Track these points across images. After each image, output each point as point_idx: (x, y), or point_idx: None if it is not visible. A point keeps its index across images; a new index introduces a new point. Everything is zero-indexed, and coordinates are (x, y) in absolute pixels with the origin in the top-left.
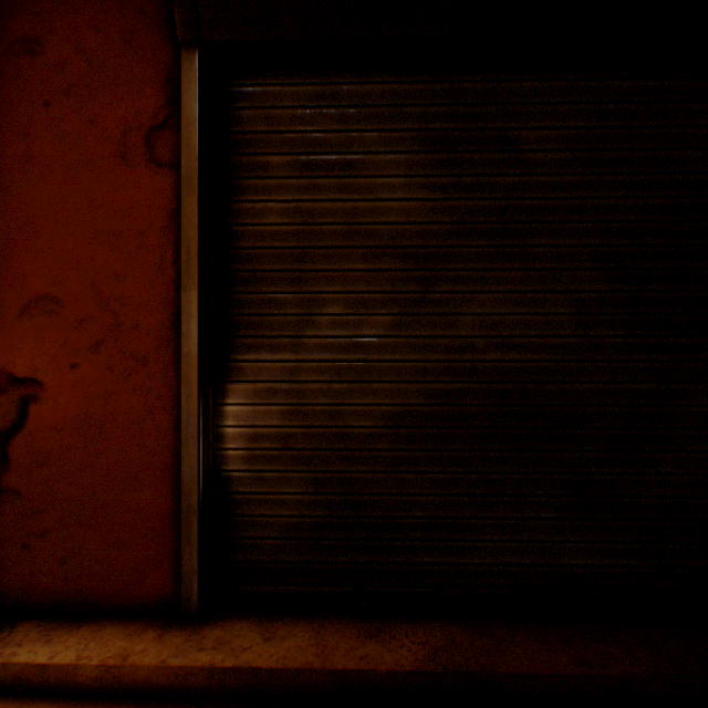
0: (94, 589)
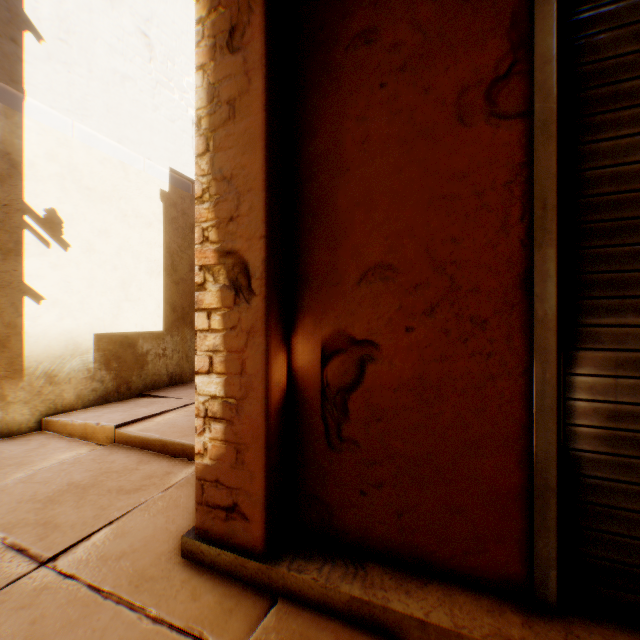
0: (427, 547)
